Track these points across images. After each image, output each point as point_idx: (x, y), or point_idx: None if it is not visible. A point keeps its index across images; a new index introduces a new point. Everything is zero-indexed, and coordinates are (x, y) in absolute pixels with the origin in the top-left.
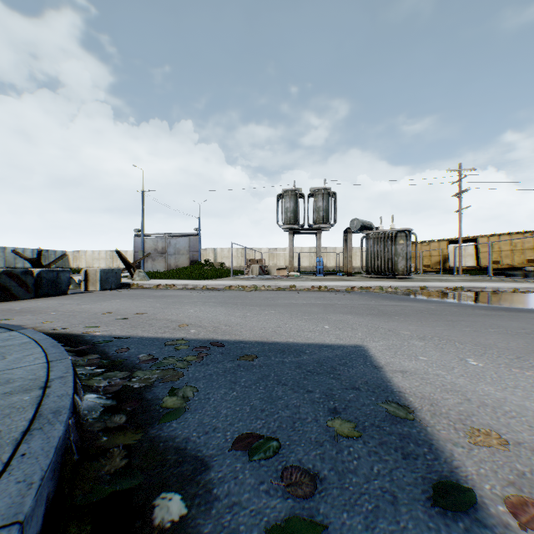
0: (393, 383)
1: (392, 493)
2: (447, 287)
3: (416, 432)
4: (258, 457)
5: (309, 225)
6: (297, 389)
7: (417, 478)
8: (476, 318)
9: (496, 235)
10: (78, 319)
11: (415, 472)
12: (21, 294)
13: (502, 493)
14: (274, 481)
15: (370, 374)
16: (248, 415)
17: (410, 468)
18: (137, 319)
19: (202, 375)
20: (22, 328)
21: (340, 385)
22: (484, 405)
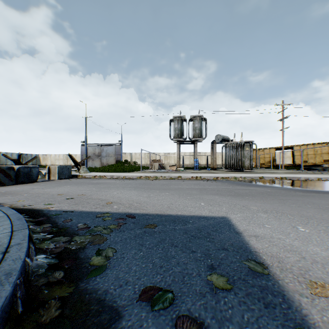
0: (250, 245)
1: None
2: (276, 177)
3: (271, 284)
4: (158, 307)
5: (190, 138)
6: (185, 249)
7: (278, 325)
8: (298, 197)
9: (305, 145)
10: (41, 198)
11: (275, 320)
12: (6, 182)
13: None
14: None
15: (234, 238)
16: (151, 271)
17: (271, 316)
18: (79, 199)
19: (119, 239)
20: (0, 206)
21: (214, 246)
22: (315, 262)
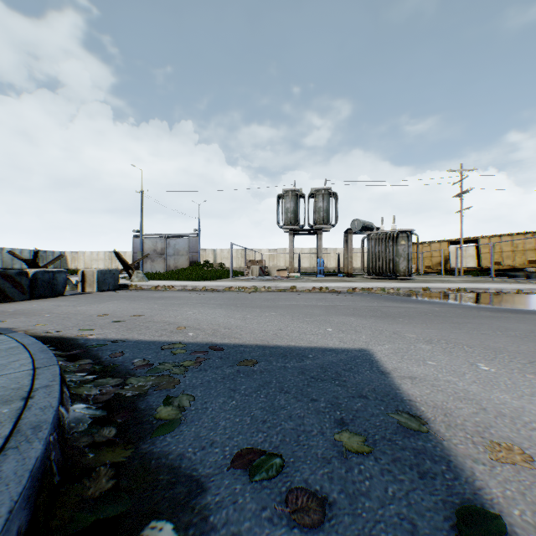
0: (402, 390)
1: (411, 521)
2: (450, 288)
3: (432, 447)
4: (259, 477)
5: (310, 226)
6: (300, 397)
7: (437, 502)
8: (482, 320)
9: (498, 236)
10: (73, 321)
11: (434, 495)
12: (15, 296)
13: (534, 520)
14: (278, 506)
15: (378, 380)
16: (248, 428)
17: (428, 490)
18: (133, 322)
19: (199, 382)
20: (11, 331)
21: (346, 392)
22: (501, 416)
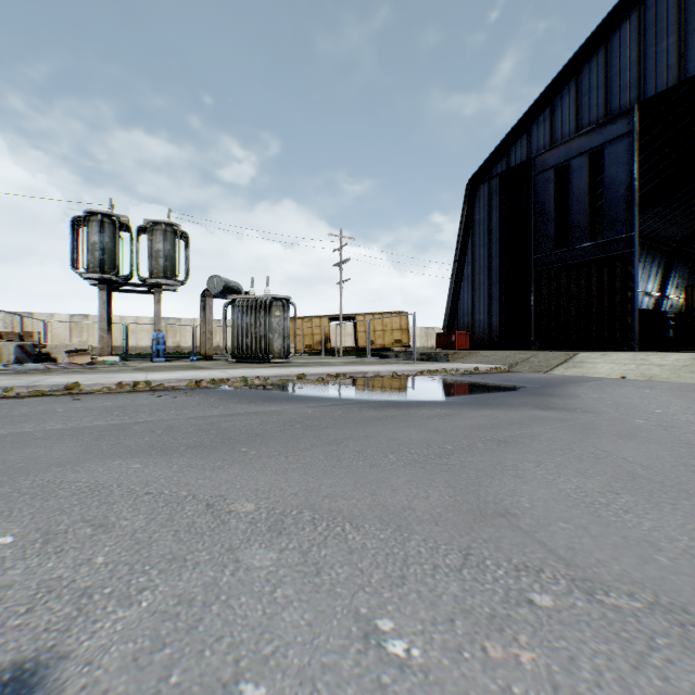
0: None
1: None
2: (330, 374)
3: None
4: None
5: (142, 279)
6: None
7: None
8: (369, 428)
9: (372, 314)
10: None
11: None
12: None
13: None
14: None
15: None
16: None
17: None
18: None
19: None
20: None
21: None
22: None
